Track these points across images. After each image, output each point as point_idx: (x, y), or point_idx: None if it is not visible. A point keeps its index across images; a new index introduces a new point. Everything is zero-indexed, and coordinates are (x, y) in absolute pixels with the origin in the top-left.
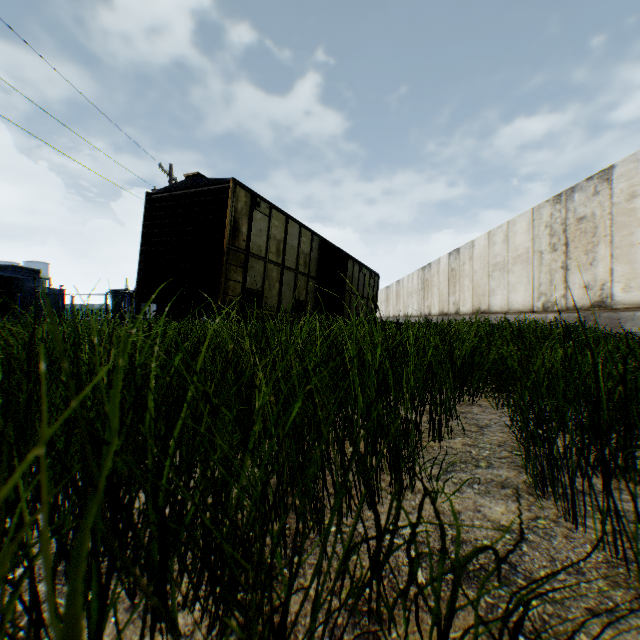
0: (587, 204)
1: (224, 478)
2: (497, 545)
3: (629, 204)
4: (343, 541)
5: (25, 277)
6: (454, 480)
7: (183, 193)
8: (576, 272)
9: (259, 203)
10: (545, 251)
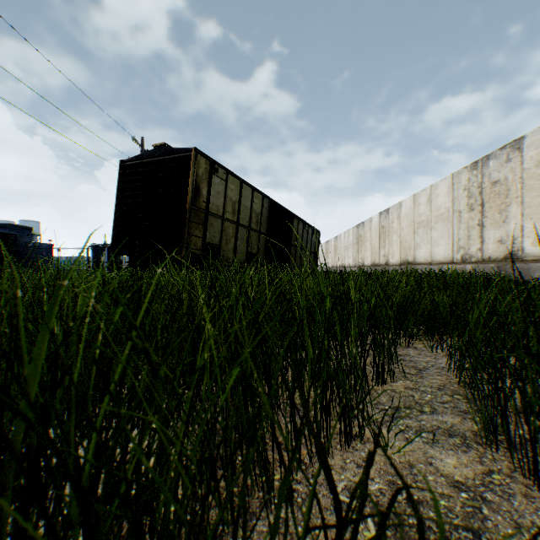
0: (500, 170)
1: (162, 448)
2: (455, 506)
3: (538, 169)
4: (296, 525)
5: (19, 233)
6: (401, 427)
7: (152, 161)
8: (491, 229)
9: (217, 169)
10: (463, 211)
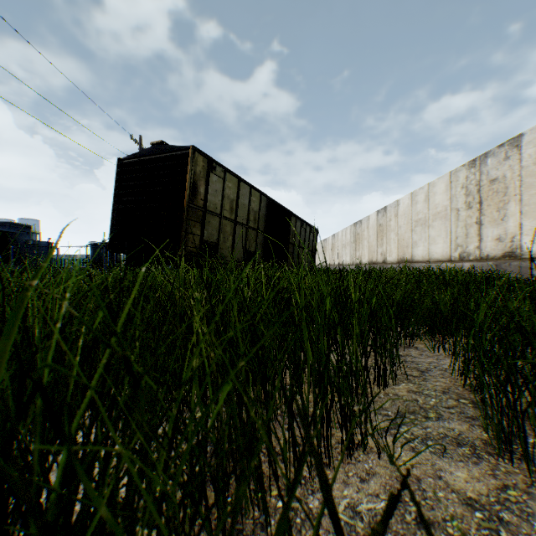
0: (499, 167)
1: (141, 472)
2: (470, 529)
3: None
4: None
5: (19, 232)
6: (406, 435)
7: (149, 158)
8: (489, 226)
9: (215, 167)
10: (461, 209)
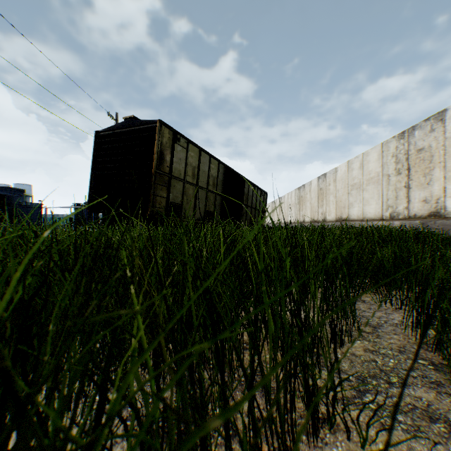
0: (425, 139)
1: None
2: None
3: None
4: None
5: (14, 195)
6: (372, 406)
7: (122, 131)
8: (416, 190)
9: (179, 139)
10: (392, 174)
